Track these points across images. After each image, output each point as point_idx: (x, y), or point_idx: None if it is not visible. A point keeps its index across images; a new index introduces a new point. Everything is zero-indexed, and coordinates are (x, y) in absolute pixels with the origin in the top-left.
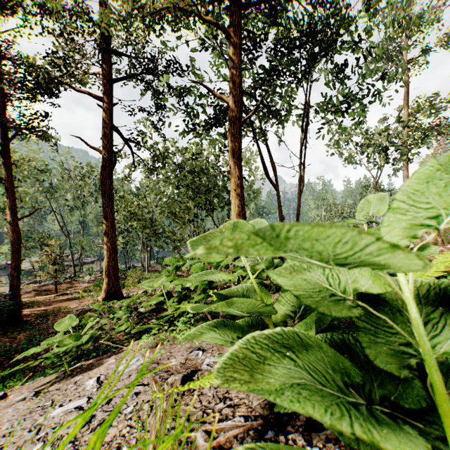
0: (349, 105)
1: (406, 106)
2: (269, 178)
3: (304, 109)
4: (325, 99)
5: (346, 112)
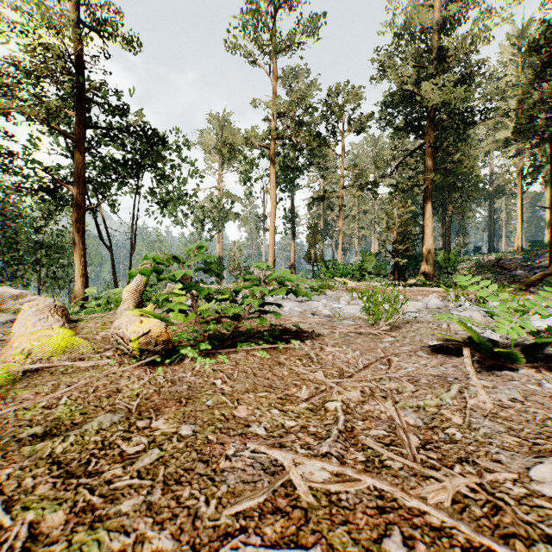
0: (166, 202)
1: (221, 186)
2: (104, 243)
3: (135, 193)
4: (151, 190)
5: (164, 206)
